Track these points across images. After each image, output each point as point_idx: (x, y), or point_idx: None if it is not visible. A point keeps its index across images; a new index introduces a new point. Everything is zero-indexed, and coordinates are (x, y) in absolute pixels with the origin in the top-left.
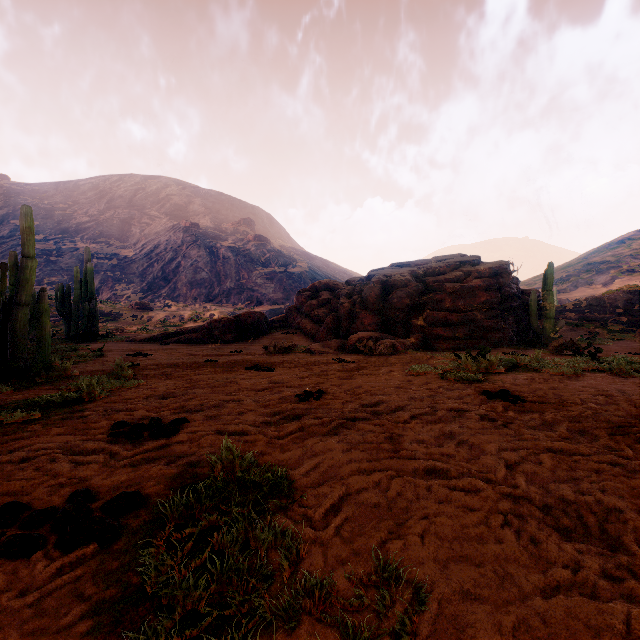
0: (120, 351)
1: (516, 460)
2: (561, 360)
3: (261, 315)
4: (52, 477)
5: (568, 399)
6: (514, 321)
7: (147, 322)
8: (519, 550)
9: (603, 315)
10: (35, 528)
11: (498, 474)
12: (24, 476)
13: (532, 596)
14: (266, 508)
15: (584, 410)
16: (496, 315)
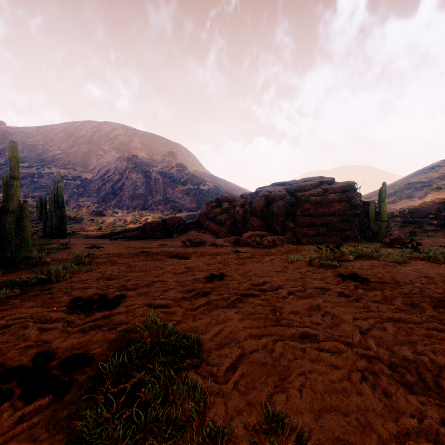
0: (81, 245)
1: (367, 327)
2: (392, 251)
3: (181, 219)
4: (23, 341)
5: (400, 280)
6: (358, 223)
7: (101, 224)
8: (376, 402)
9: (420, 219)
10: (6, 382)
11: (355, 339)
12: (2, 340)
13: (389, 442)
14: (181, 367)
15: (413, 288)
16: (346, 219)
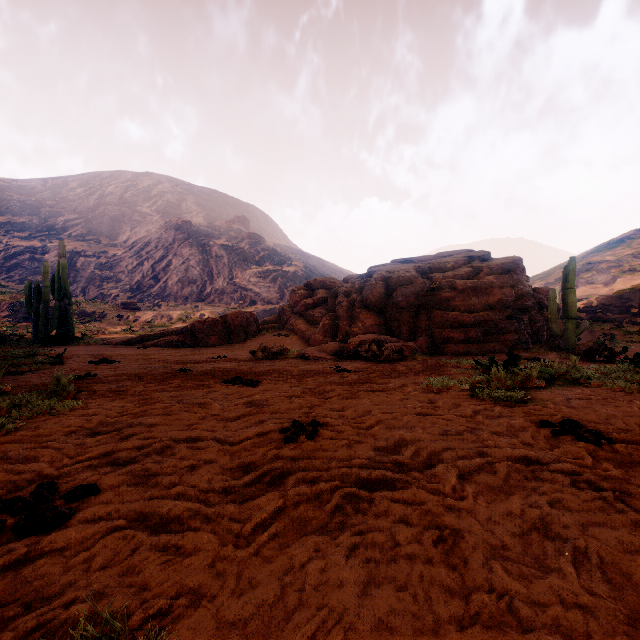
0: (85, 357)
1: None
2: (602, 369)
3: (251, 315)
4: None
5: None
6: (528, 322)
7: (133, 322)
8: None
9: (617, 315)
10: None
11: None
12: None
13: None
14: None
15: None
16: (510, 315)
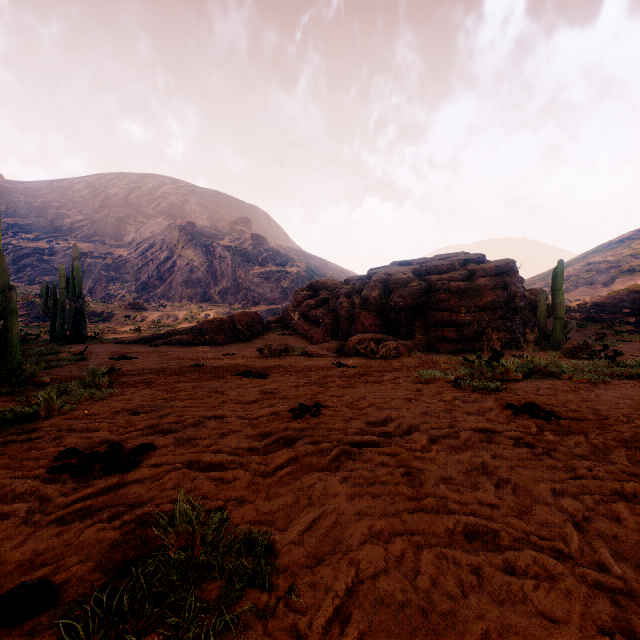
0: (104, 354)
1: (584, 514)
2: (579, 364)
3: (256, 315)
4: None
5: (609, 415)
6: (520, 322)
7: (140, 322)
8: None
9: (609, 315)
10: None
11: (571, 543)
12: None
13: None
14: (232, 627)
15: (635, 430)
16: (502, 315)
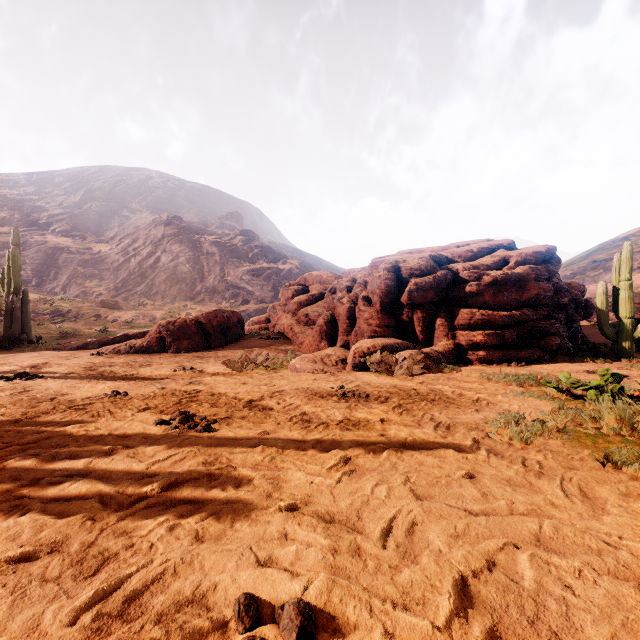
0: (6, 368)
1: None
2: None
3: (233, 314)
4: None
5: None
6: (564, 322)
7: (111, 323)
8: None
9: None
10: None
11: None
12: None
13: None
14: None
15: None
16: (547, 314)
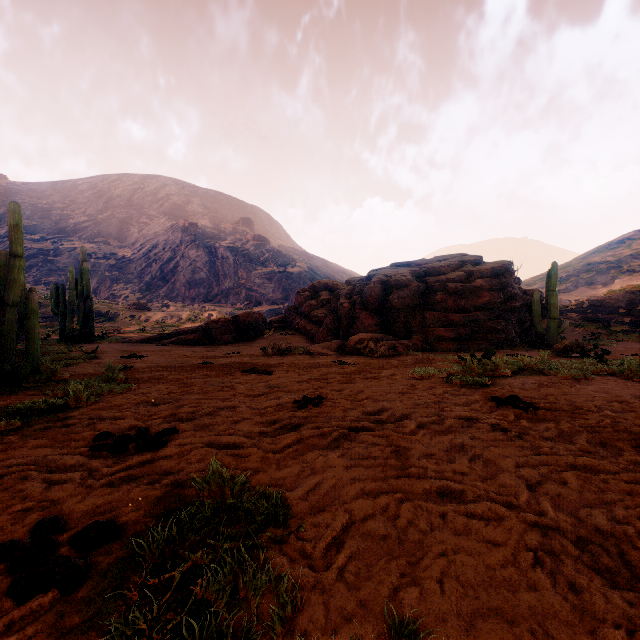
0: (114, 353)
1: (538, 479)
2: (568, 362)
3: (259, 316)
4: (20, 500)
5: (582, 406)
6: (517, 322)
7: (145, 322)
8: (558, 602)
9: (606, 315)
10: None
11: (520, 498)
12: None
13: None
14: (258, 544)
15: (601, 418)
16: (499, 316)
